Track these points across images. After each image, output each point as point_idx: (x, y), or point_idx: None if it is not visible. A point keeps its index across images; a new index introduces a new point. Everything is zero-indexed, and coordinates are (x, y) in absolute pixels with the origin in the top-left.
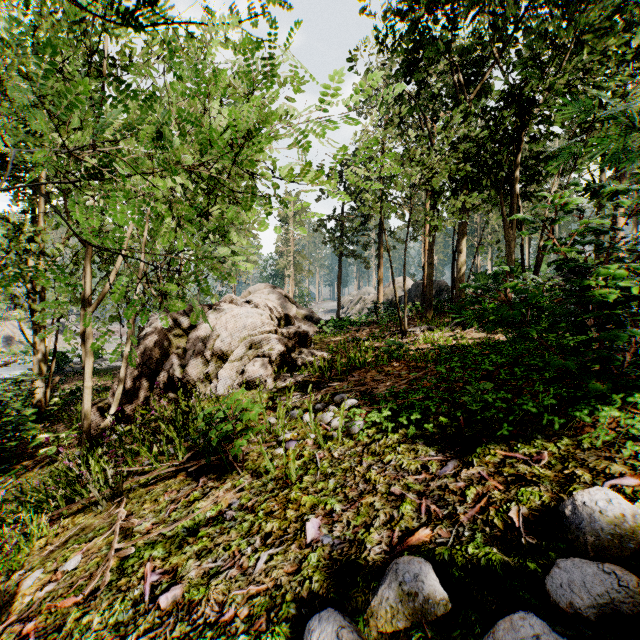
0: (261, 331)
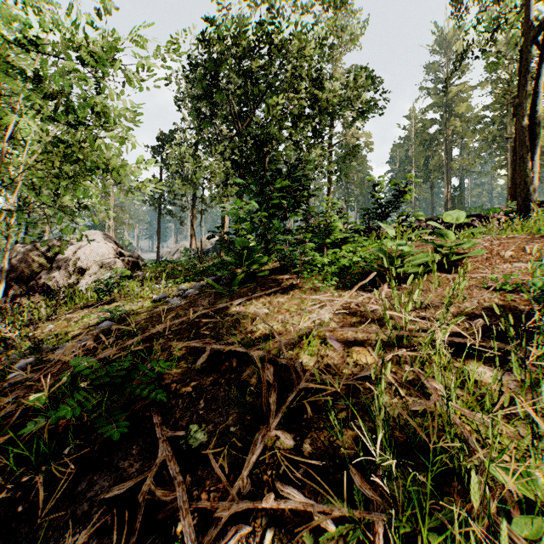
0: (108, 257)
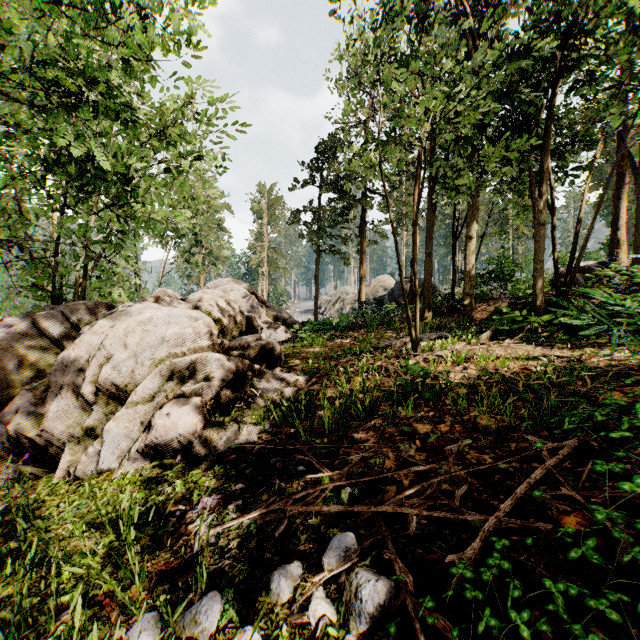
0: (194, 347)
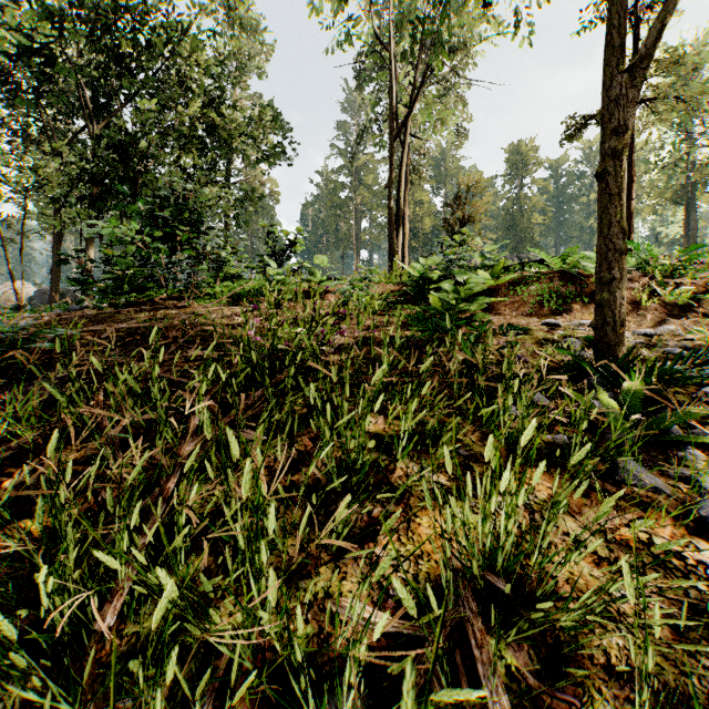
0: None
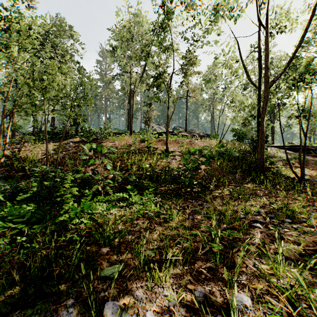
0: None
